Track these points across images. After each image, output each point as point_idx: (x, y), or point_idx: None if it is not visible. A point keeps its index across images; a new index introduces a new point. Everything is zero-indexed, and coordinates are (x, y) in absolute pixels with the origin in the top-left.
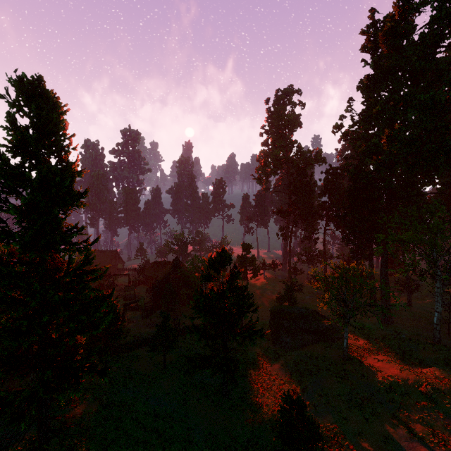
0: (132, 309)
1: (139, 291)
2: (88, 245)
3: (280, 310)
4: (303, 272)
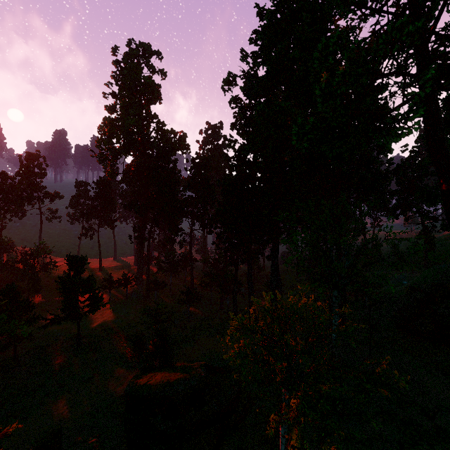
0: None
1: None
2: None
3: (149, 396)
4: (166, 285)
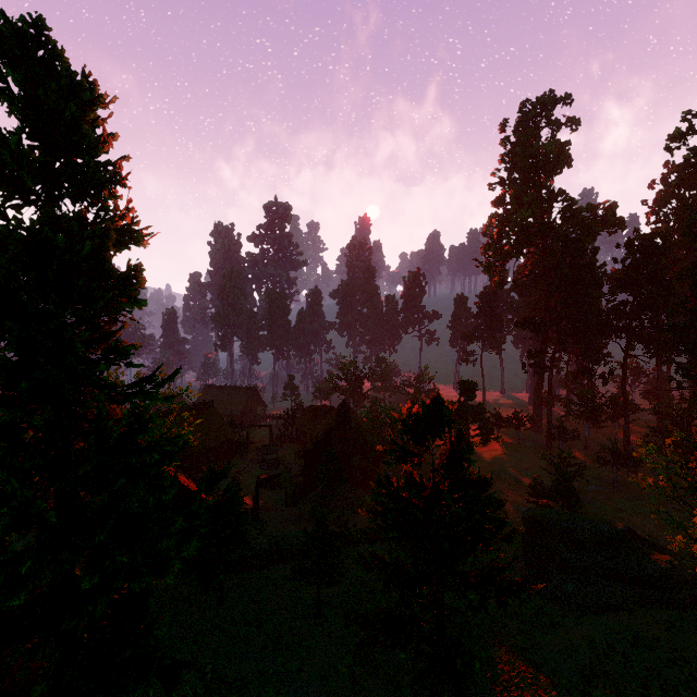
0: (271, 485)
1: (285, 454)
2: (155, 388)
3: (548, 521)
4: (578, 436)
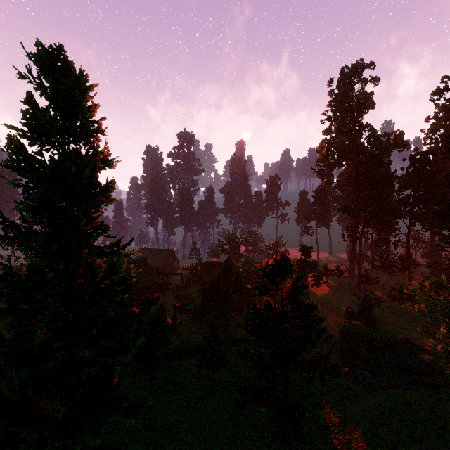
0: (183, 310)
1: (191, 291)
2: (120, 249)
3: (355, 333)
4: (378, 281)
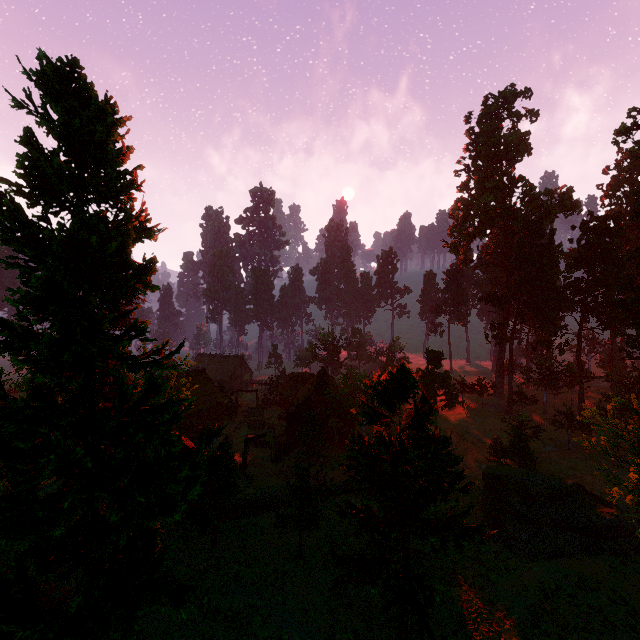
0: (258, 444)
1: (269, 416)
2: (164, 359)
3: (504, 477)
4: (536, 401)
